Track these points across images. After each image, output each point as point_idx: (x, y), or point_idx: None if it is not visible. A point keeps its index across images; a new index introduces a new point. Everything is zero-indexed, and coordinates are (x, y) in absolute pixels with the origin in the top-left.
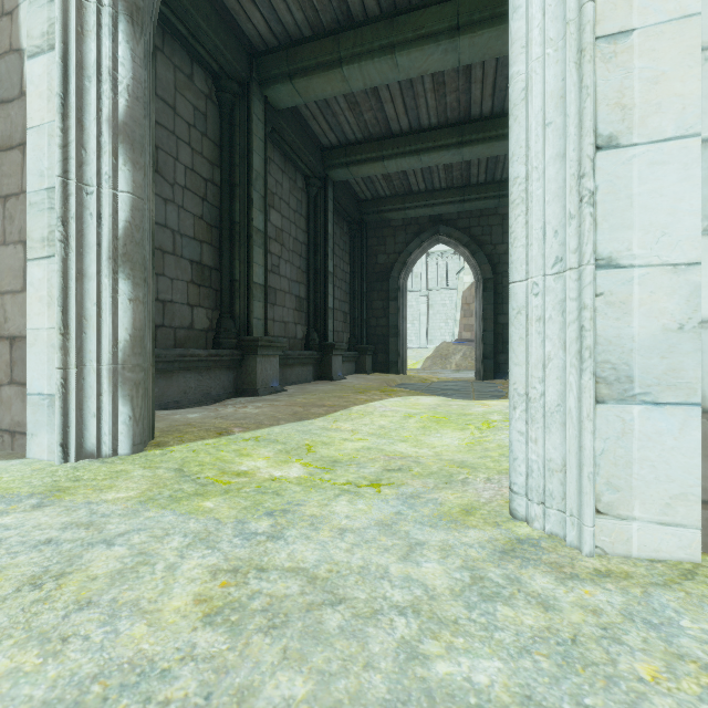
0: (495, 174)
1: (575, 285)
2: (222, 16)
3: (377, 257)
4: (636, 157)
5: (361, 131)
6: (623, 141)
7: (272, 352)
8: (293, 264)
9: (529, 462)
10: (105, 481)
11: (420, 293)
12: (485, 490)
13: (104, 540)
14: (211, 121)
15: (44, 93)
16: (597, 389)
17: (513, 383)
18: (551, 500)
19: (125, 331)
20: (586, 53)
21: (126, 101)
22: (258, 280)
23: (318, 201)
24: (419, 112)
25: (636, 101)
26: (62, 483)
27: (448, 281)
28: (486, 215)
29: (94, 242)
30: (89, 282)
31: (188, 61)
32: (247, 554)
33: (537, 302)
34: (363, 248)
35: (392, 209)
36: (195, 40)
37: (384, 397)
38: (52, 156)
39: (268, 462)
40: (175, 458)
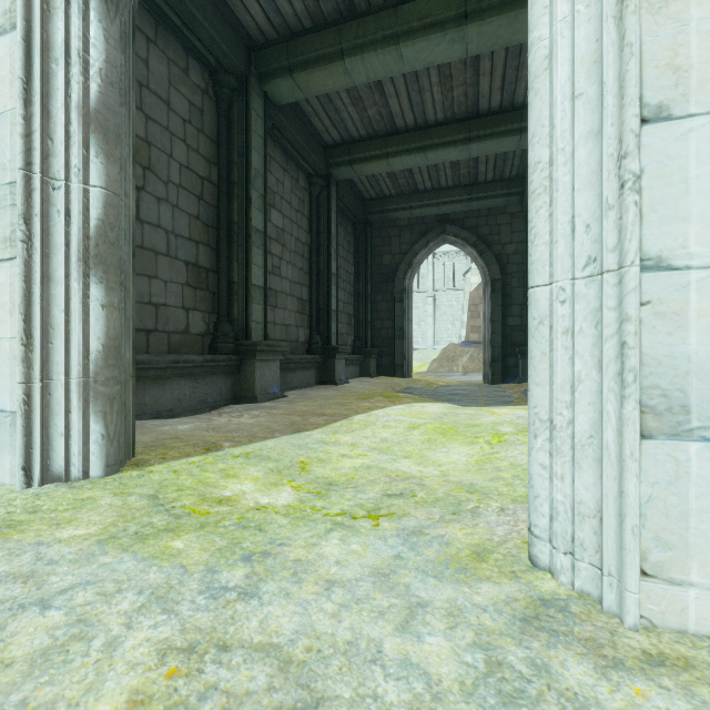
0: (503, 171)
1: (614, 292)
2: (219, 7)
3: (382, 257)
4: (694, 131)
5: (364, 127)
6: (676, 111)
7: (272, 356)
8: (295, 266)
9: (553, 503)
10: (66, 513)
11: (427, 294)
12: (498, 525)
13: (40, 600)
14: (208, 117)
15: (6, 77)
16: (643, 421)
17: (534, 406)
18: (582, 551)
19: (97, 340)
20: (630, 2)
21: (98, 86)
22: (257, 282)
23: (320, 201)
24: (425, 107)
25: (694, 60)
26: (16, 516)
27: (455, 282)
28: (494, 214)
29: (62, 243)
30: (56, 287)
31: (183, 54)
32: (209, 622)
33: (563, 311)
34: (368, 248)
35: (397, 209)
36: (190, 32)
37: (388, 404)
38: (14, 147)
39: (255, 485)
40: (152, 481)
